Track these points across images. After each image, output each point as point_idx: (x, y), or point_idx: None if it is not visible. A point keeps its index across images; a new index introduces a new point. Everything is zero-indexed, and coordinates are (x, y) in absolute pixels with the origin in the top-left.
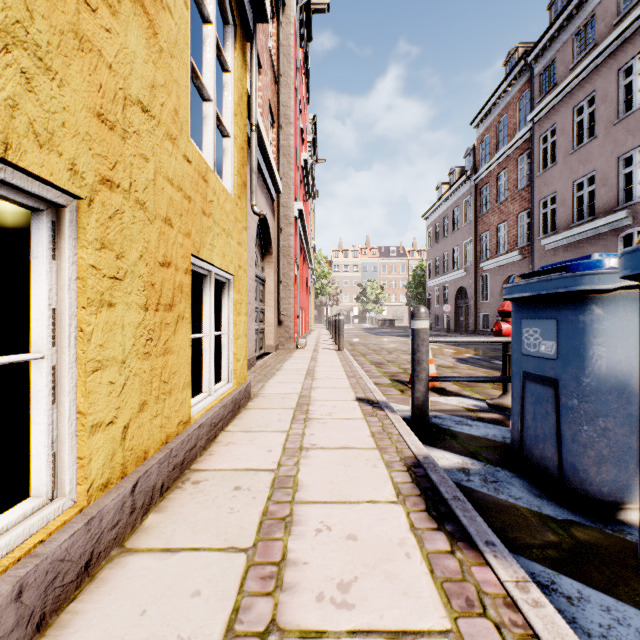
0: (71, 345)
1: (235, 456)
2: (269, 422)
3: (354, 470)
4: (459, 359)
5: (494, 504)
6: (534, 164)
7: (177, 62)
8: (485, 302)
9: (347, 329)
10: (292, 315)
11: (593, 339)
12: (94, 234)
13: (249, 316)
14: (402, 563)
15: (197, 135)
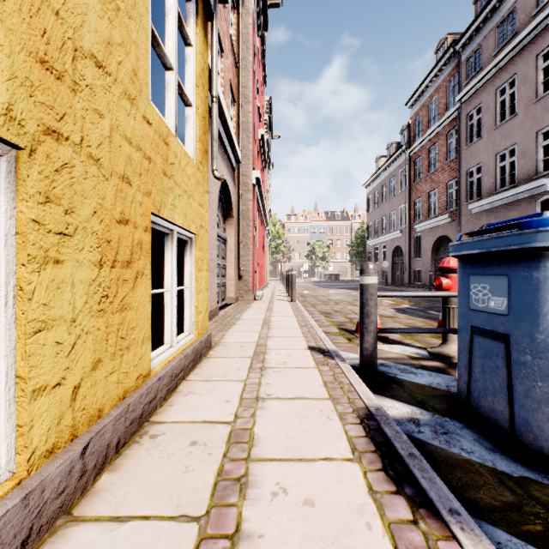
0: (8, 305)
1: (194, 407)
2: (228, 371)
3: (309, 422)
4: (398, 309)
5: (448, 459)
6: (462, 139)
7: (136, 24)
8: (418, 259)
9: (298, 282)
10: (250, 270)
11: (548, 296)
12: (36, 187)
13: (212, 271)
14: (363, 536)
15: (163, 106)
